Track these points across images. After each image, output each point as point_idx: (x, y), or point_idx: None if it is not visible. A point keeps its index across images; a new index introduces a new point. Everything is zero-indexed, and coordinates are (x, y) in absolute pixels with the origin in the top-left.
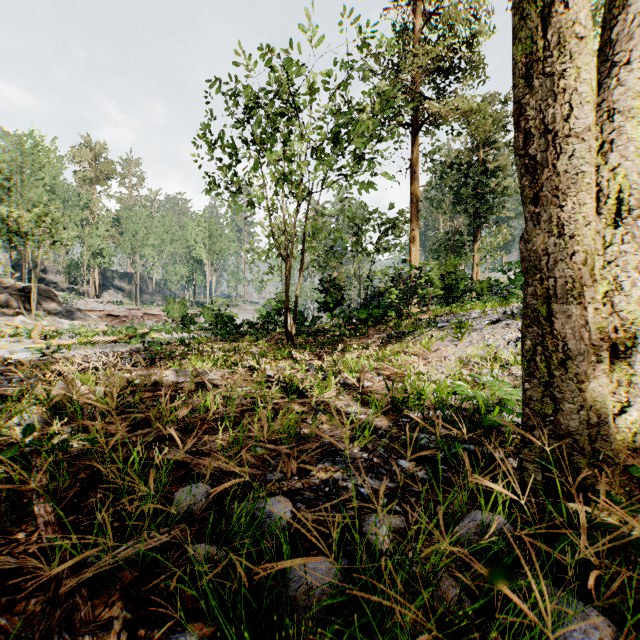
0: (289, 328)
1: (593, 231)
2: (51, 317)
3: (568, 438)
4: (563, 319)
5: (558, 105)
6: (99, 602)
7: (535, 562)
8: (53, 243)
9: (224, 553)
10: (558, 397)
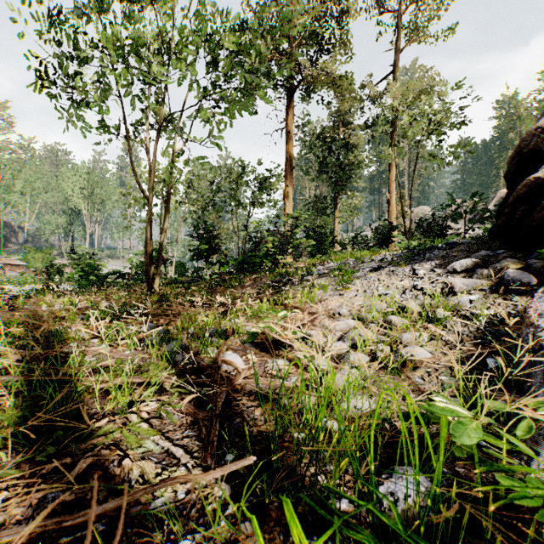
0: (152, 277)
1: None
2: None
3: None
4: None
5: None
6: None
7: None
8: None
9: None
10: None
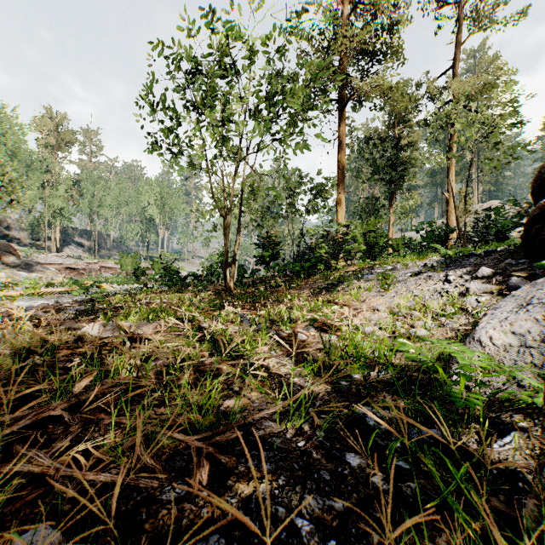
0: (228, 280)
1: None
2: (10, 270)
3: None
4: None
5: None
6: None
7: None
8: (11, 201)
9: None
10: None
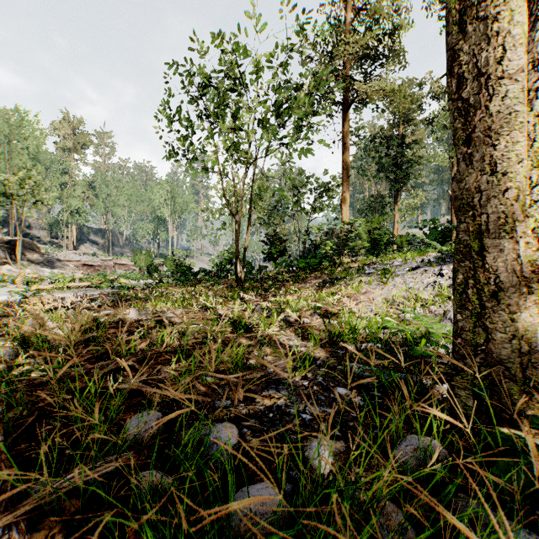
0: (239, 275)
1: (524, 169)
2: (34, 266)
3: (499, 366)
4: (495, 253)
5: (491, 48)
6: (38, 535)
7: (494, 497)
8: (36, 202)
9: (171, 479)
10: (490, 327)
